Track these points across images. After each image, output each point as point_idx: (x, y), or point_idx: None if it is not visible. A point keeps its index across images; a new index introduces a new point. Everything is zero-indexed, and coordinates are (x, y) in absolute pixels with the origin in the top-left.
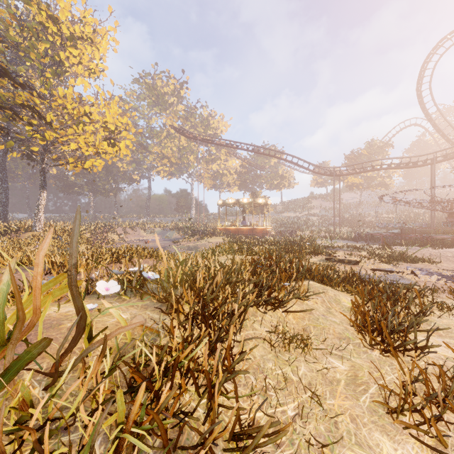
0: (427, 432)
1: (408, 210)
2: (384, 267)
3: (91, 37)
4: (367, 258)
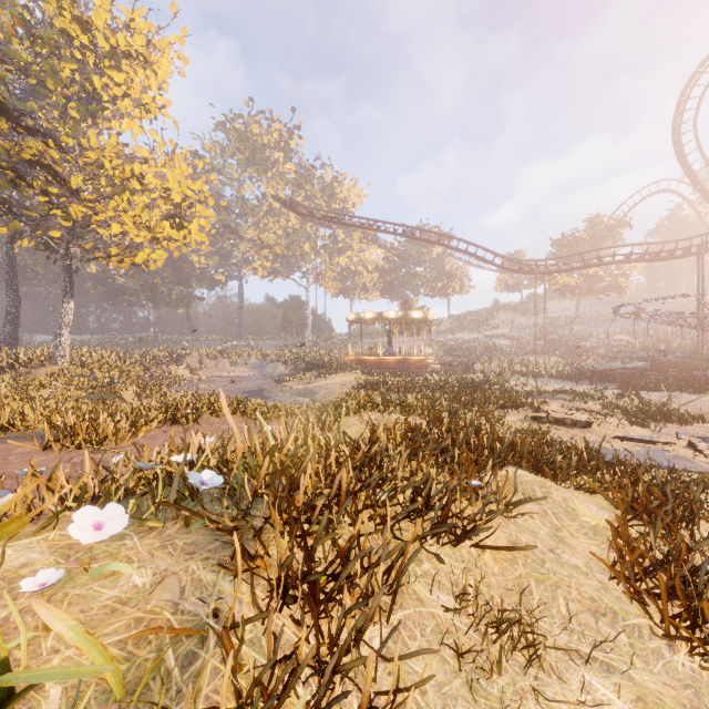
0: None
1: (656, 328)
2: (635, 432)
3: (144, 53)
4: (605, 417)
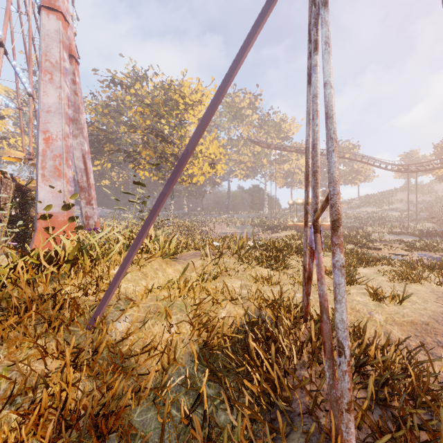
0: (329, 275)
1: None
2: (401, 253)
3: (201, 99)
4: (390, 247)
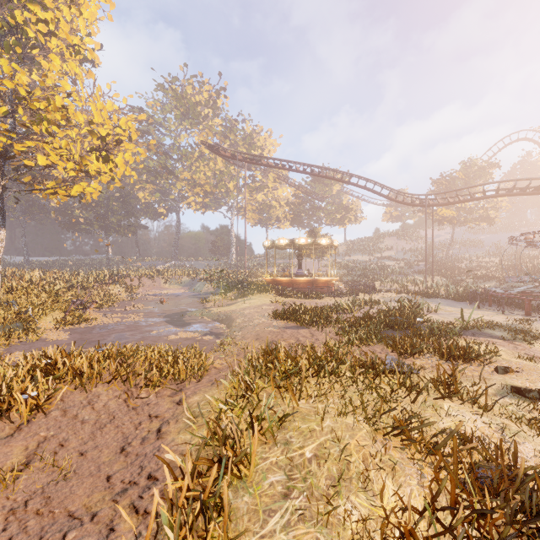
0: None
1: (519, 252)
2: None
3: None
4: None
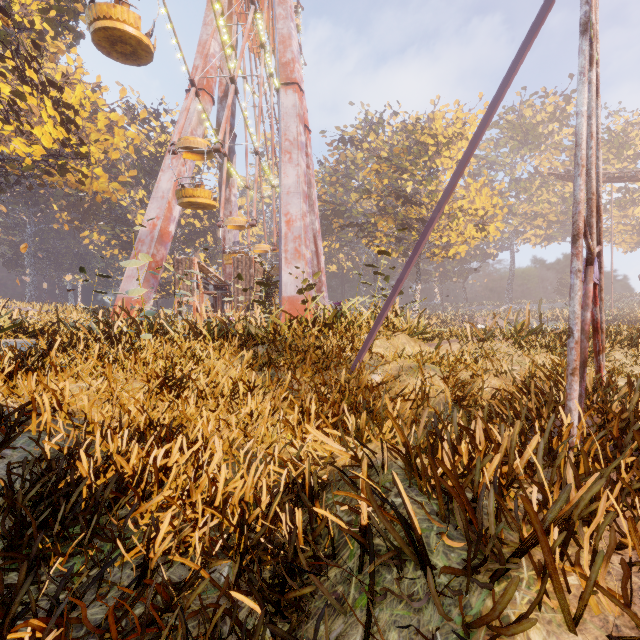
0: None
1: None
2: None
3: (461, 131)
4: None
